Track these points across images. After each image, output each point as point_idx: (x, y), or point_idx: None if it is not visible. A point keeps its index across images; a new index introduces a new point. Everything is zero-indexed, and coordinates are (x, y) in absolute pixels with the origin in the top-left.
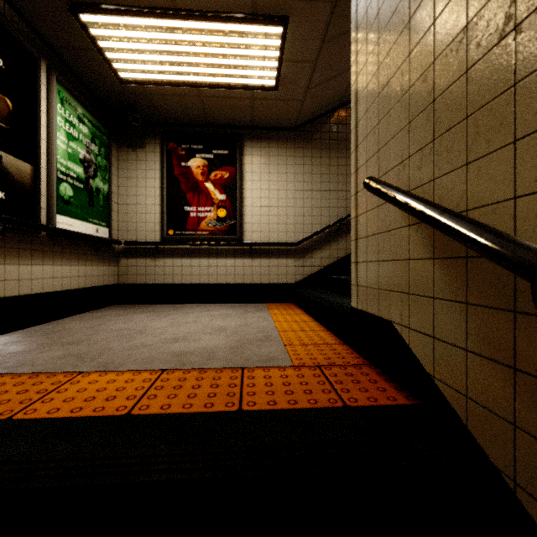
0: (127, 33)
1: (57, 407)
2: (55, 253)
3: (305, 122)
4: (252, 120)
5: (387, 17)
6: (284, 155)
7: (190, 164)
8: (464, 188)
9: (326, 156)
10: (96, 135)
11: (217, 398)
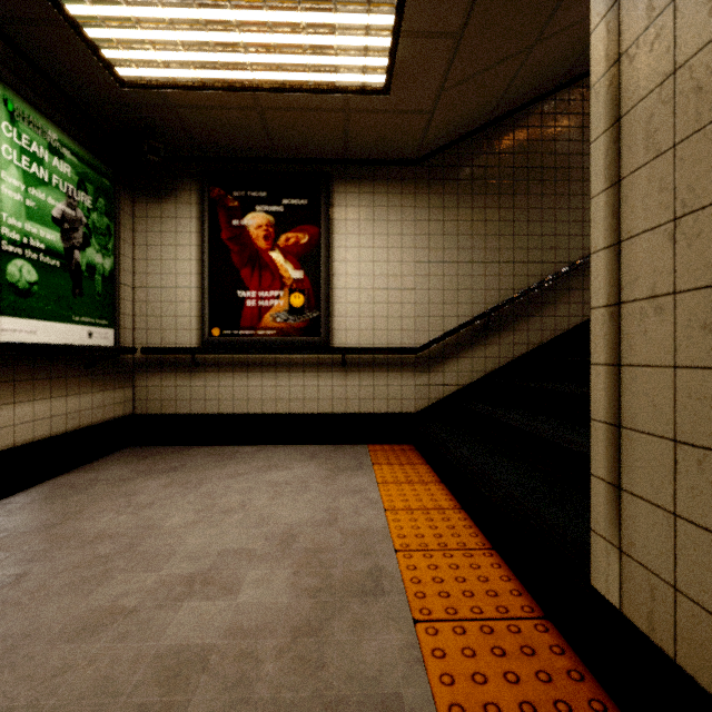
0: None
1: None
2: None
3: (433, 150)
4: (347, 149)
5: None
6: (397, 205)
7: (247, 221)
8: None
9: (467, 206)
10: (89, 177)
11: None
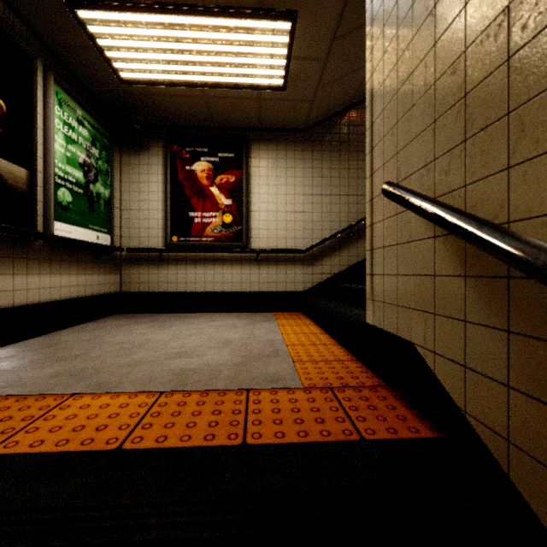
0: (127, 31)
1: (41, 438)
2: (53, 262)
3: (315, 123)
4: (259, 121)
5: (407, 4)
6: (292, 158)
7: (195, 167)
8: (505, 196)
9: (337, 159)
10: (97, 138)
11: (219, 427)
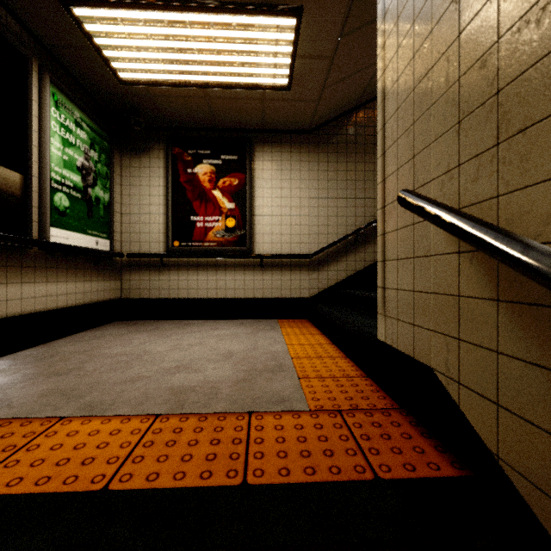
0: (125, 29)
1: (21, 475)
2: (49, 269)
3: (320, 124)
4: (263, 123)
5: None
6: (297, 160)
7: (197, 170)
8: (550, 210)
9: (343, 161)
10: (96, 140)
11: (217, 462)
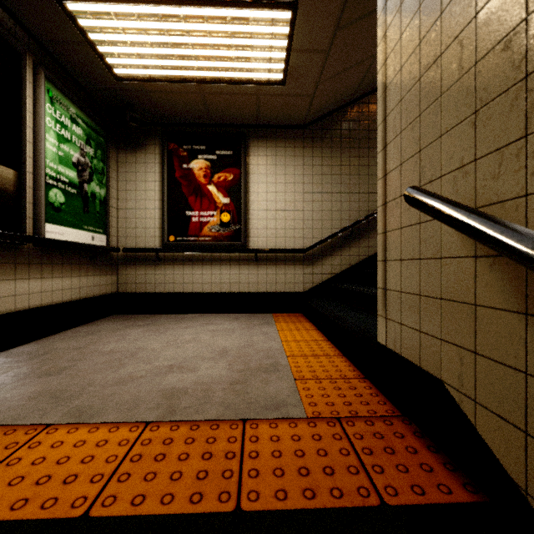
0: (118, 23)
1: None
2: (44, 265)
3: (315, 119)
4: (258, 118)
5: None
6: (291, 155)
7: (192, 165)
8: None
9: (337, 155)
10: (92, 136)
11: (209, 481)
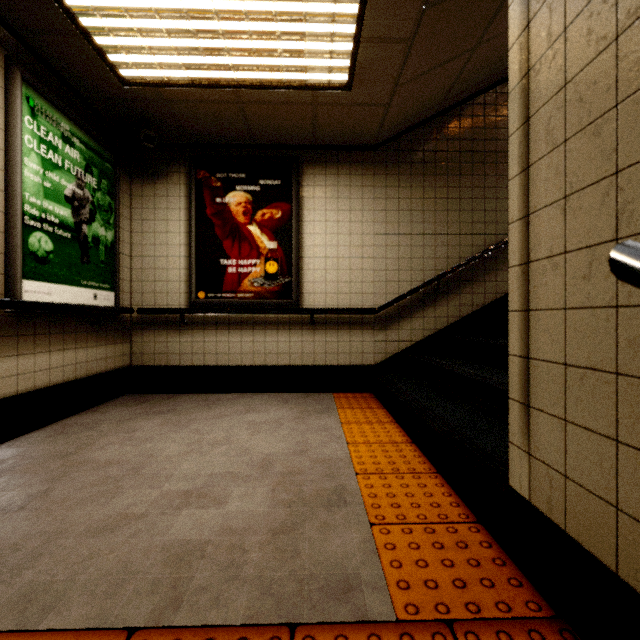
0: (119, 1)
1: None
2: (22, 337)
3: (389, 137)
4: (315, 136)
5: None
6: (358, 185)
7: (228, 199)
8: None
9: (419, 185)
10: (94, 162)
11: None
